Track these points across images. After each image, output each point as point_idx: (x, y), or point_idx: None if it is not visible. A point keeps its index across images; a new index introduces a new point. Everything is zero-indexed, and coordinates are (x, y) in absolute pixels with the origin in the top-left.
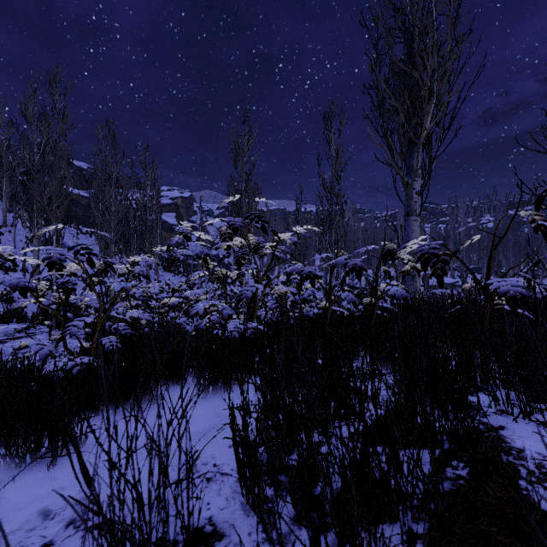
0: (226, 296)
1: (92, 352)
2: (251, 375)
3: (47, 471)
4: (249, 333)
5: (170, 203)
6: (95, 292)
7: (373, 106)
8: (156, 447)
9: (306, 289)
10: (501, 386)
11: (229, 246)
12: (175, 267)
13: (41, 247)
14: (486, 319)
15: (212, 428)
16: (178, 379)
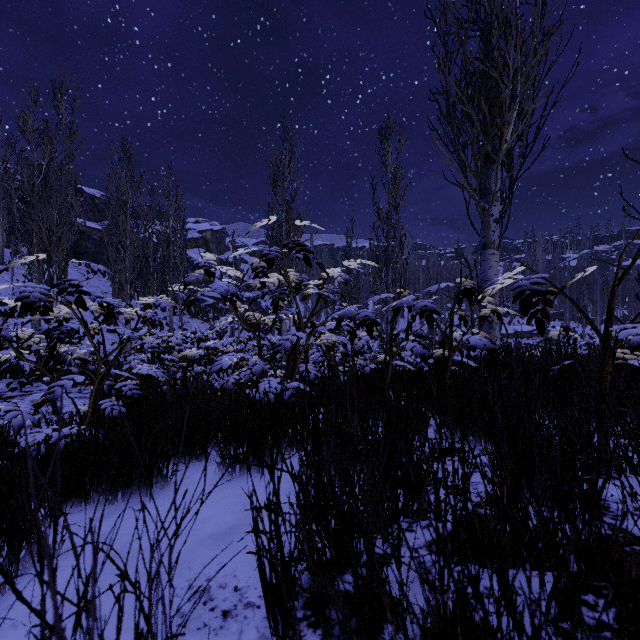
0: (259, 347)
1: (88, 419)
2: (291, 449)
3: (1, 594)
4: (288, 395)
5: (198, 238)
6: (91, 342)
7: (441, 114)
8: (135, 588)
9: (359, 338)
10: (627, 470)
11: (263, 284)
12: (204, 313)
13: (18, 284)
14: (607, 378)
15: (236, 528)
16: (197, 454)
